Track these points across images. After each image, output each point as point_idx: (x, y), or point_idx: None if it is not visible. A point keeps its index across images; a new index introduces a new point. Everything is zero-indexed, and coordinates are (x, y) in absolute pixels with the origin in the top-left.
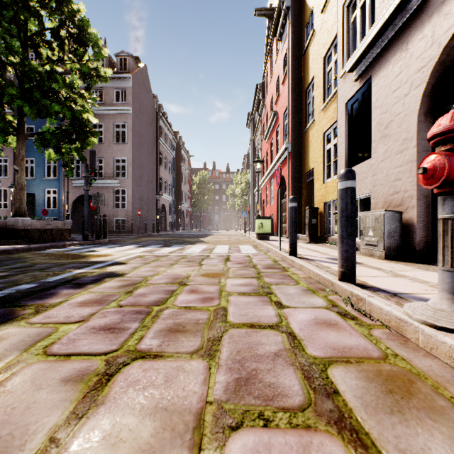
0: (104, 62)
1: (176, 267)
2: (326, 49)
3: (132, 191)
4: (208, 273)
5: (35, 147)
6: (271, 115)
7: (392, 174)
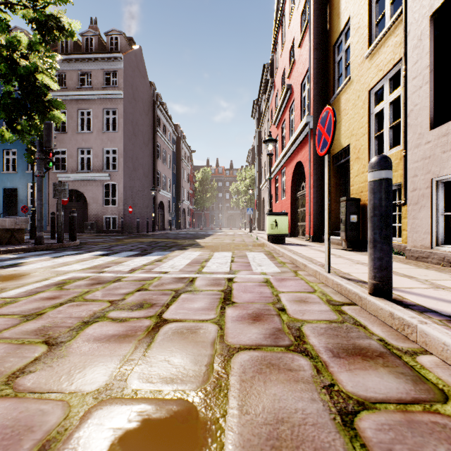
0: (93, 42)
1: (83, 340)
2: None
3: (123, 185)
4: (143, 415)
5: None
6: (282, 93)
7: None
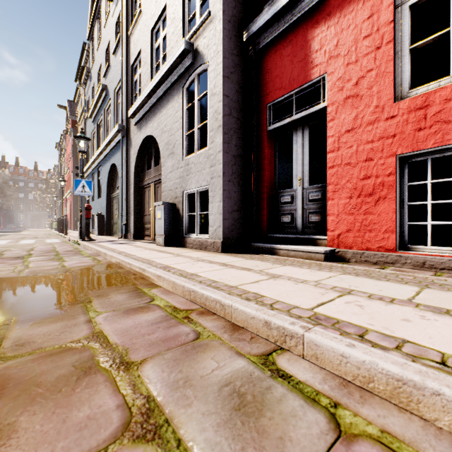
0: None
1: (24, 234)
2: None
3: None
4: (34, 234)
5: None
6: (68, 165)
7: None
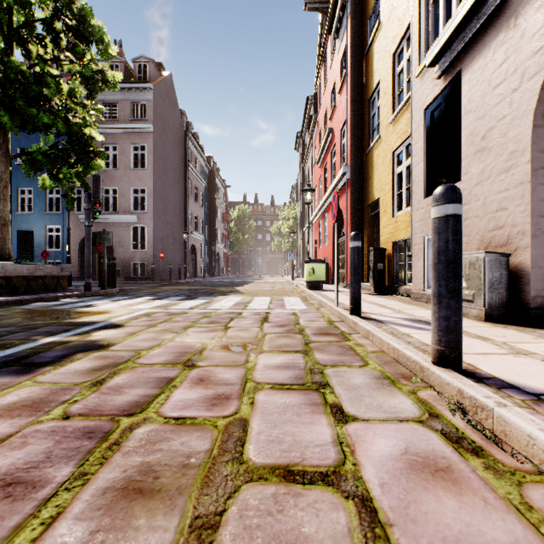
0: (119, 70)
1: (191, 332)
2: (396, 43)
3: (153, 228)
4: (233, 343)
5: (22, 171)
6: (325, 133)
7: (493, 202)
